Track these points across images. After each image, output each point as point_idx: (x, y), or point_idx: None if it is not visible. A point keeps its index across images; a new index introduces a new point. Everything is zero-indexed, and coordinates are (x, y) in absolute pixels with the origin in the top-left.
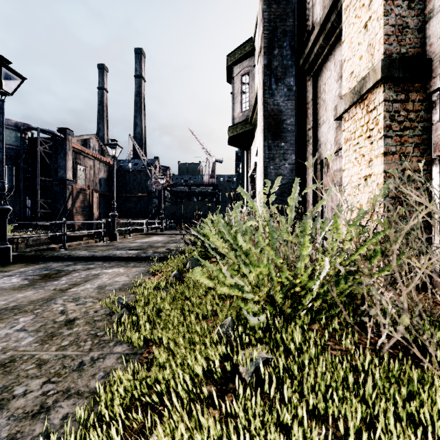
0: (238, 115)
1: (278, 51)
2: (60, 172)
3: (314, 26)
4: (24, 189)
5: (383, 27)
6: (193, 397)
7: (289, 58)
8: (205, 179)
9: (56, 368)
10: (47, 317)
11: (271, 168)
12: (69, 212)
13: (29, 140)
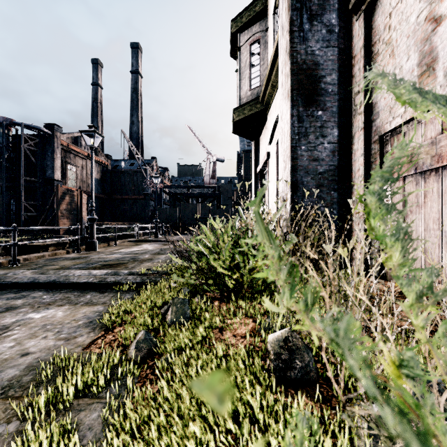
0: (246, 93)
1: None
2: (47, 172)
3: None
4: (8, 190)
5: None
6: None
7: None
8: (205, 179)
9: None
10: None
11: (303, 148)
12: (53, 215)
13: (13, 137)
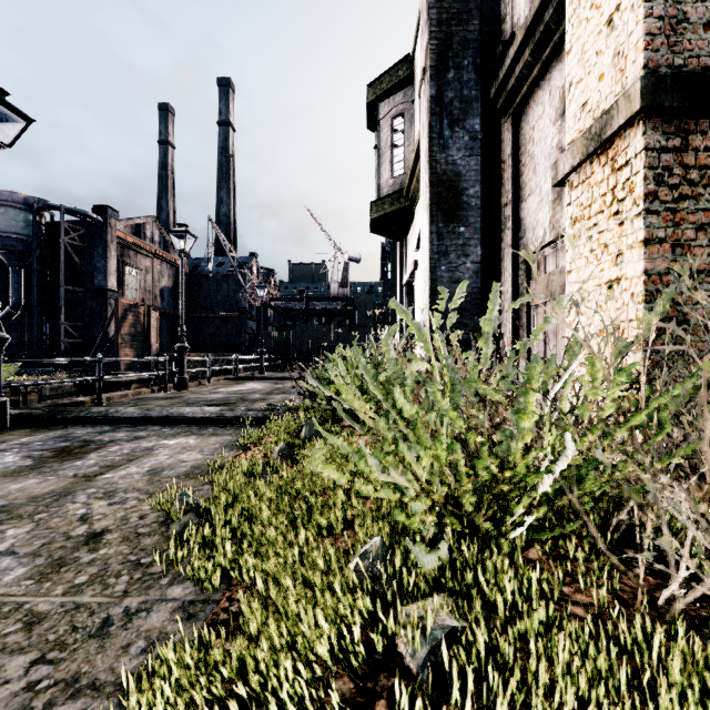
0: (387, 182)
1: (453, 73)
2: (96, 278)
3: (515, 32)
4: (39, 305)
5: (644, 20)
6: (310, 709)
7: (473, 85)
8: (332, 288)
9: (59, 631)
10: (56, 527)
11: (443, 269)
12: (110, 343)
13: (47, 226)
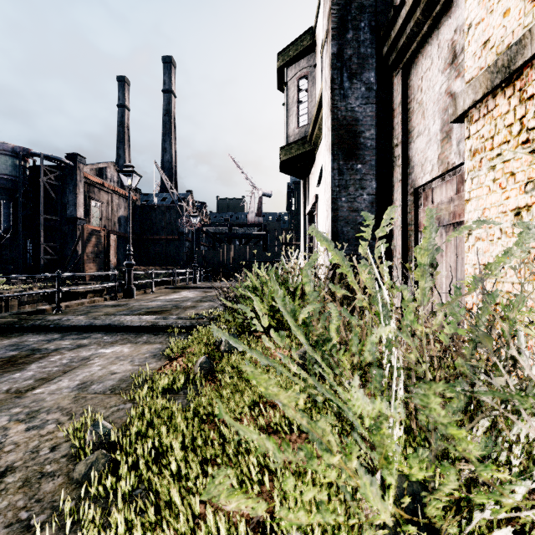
0: (294, 131)
1: (352, 34)
2: (68, 209)
3: None
4: (24, 230)
5: None
6: None
7: (369, 43)
8: (249, 217)
9: None
10: None
11: (343, 200)
12: (78, 259)
13: (31, 169)
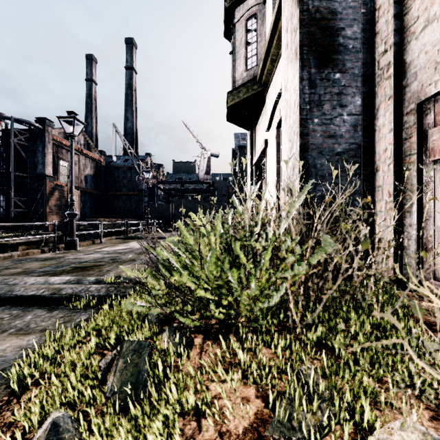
0: (241, 75)
1: None
2: (38, 167)
3: None
4: None
5: None
6: None
7: None
8: (199, 175)
9: None
10: None
11: (316, 121)
12: (41, 212)
13: (3, 131)
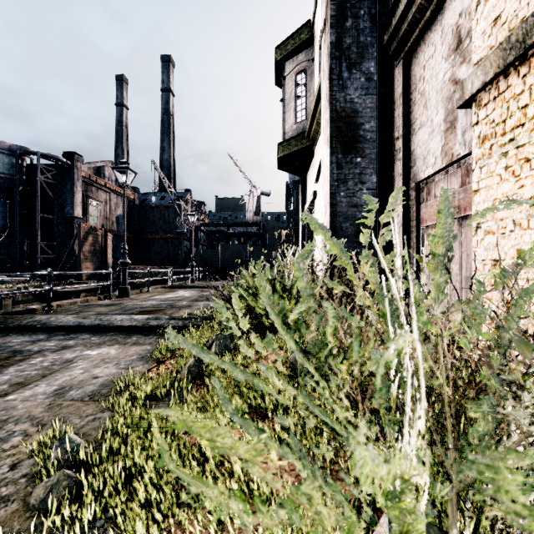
0: (291, 127)
1: (351, 22)
2: (66, 208)
3: None
4: (21, 229)
5: None
6: None
7: (368, 32)
8: (248, 216)
9: None
10: None
11: (342, 194)
12: (74, 258)
13: (28, 168)
